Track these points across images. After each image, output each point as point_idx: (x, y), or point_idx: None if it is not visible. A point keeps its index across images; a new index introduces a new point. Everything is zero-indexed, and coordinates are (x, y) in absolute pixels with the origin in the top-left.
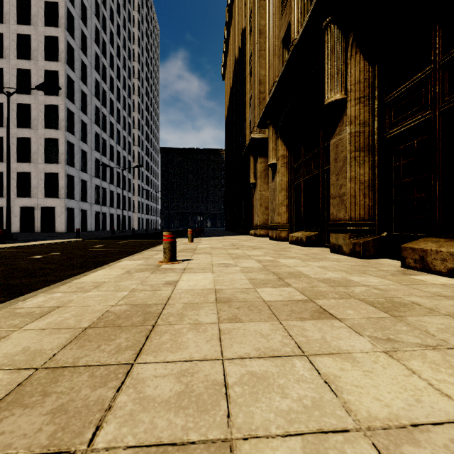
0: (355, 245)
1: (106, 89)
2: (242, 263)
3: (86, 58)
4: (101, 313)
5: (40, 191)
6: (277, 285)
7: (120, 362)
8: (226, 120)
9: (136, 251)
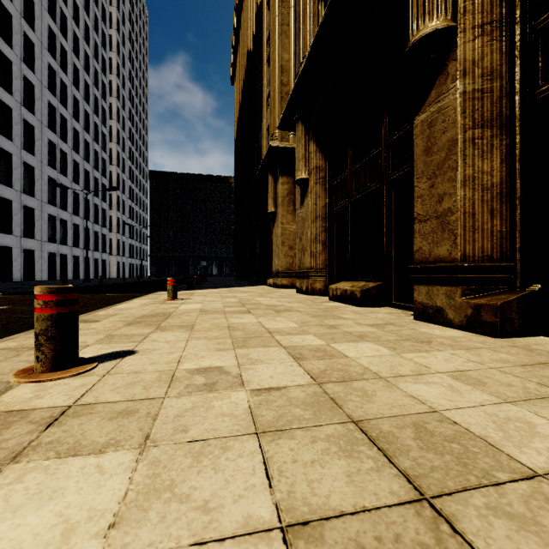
0: (479, 308)
1: (67, 82)
2: (255, 366)
3: (32, 32)
4: None
5: None
6: None
7: None
8: (236, 136)
9: None
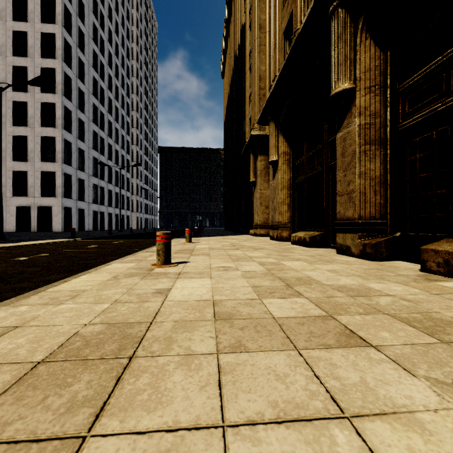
0: (365, 246)
1: (104, 88)
2: (243, 266)
3: (83, 56)
4: (66, 336)
5: (37, 190)
6: (286, 295)
7: (66, 434)
8: (225, 119)
9: (130, 252)
